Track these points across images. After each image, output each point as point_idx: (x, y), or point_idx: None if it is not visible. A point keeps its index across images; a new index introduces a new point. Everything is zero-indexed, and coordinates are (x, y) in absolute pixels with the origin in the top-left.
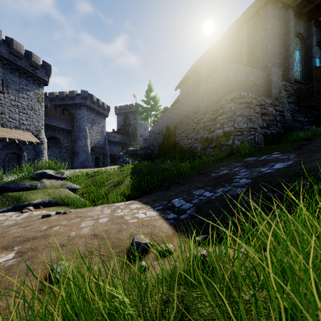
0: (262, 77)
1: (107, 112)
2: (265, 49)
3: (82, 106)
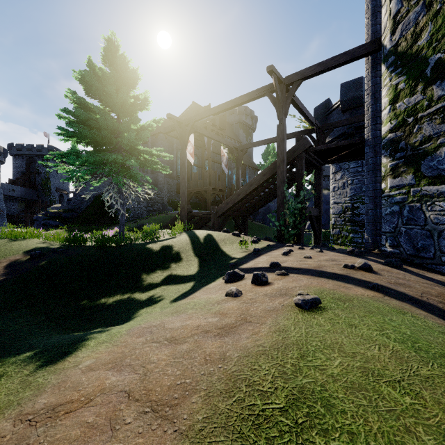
0: (153, 178)
1: (3, 157)
2: (160, 158)
3: None
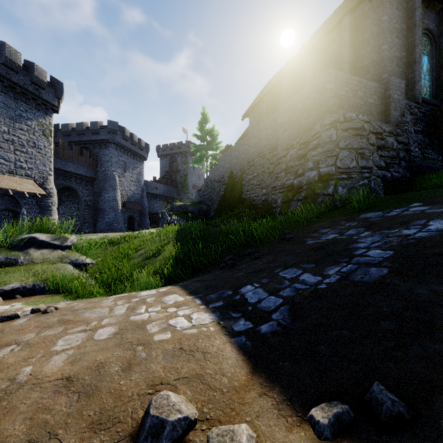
0: (376, 92)
1: (146, 153)
2: (378, 52)
3: (109, 144)
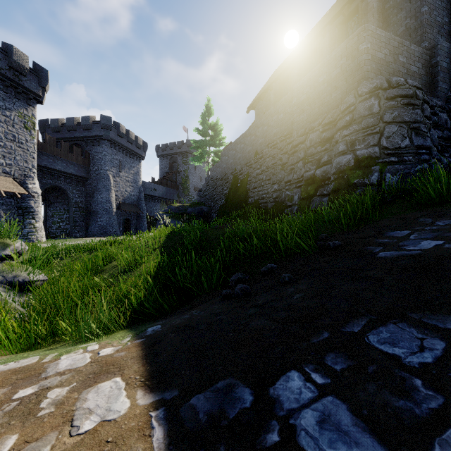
0: (420, 59)
1: (143, 151)
2: (415, 16)
3: (103, 140)
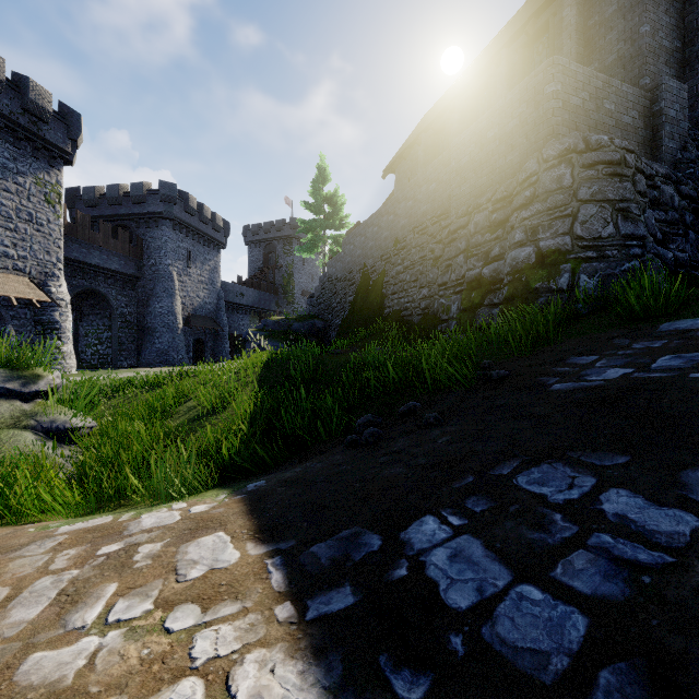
0: (636, 105)
1: (224, 236)
2: (631, 39)
3: (163, 220)
